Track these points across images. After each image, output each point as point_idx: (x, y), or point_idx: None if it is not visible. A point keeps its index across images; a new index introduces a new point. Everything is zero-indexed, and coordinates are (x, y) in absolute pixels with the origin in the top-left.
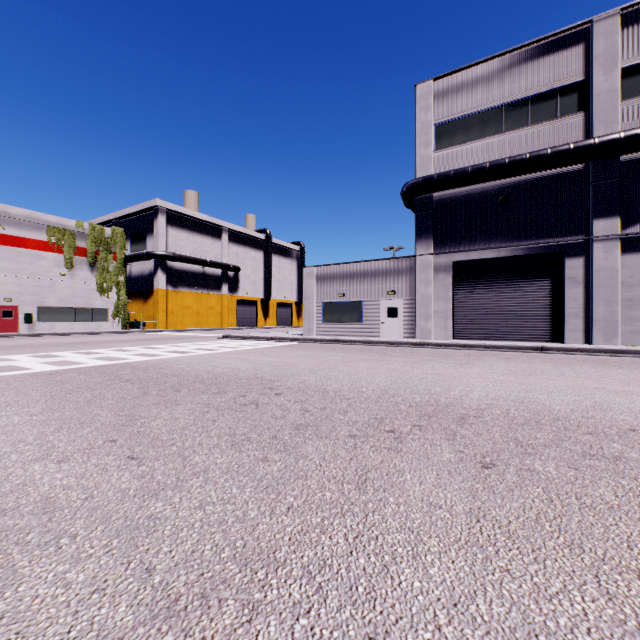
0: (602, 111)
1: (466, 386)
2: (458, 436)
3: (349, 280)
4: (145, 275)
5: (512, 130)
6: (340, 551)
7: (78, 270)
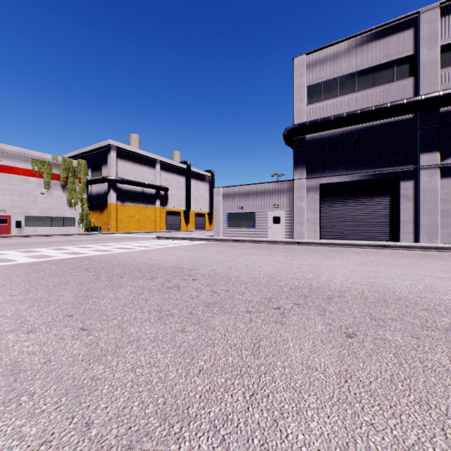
0: (426, 76)
1: (331, 273)
2: (327, 312)
3: (246, 197)
4: (101, 194)
5: (362, 90)
6: (239, 407)
7: (54, 190)
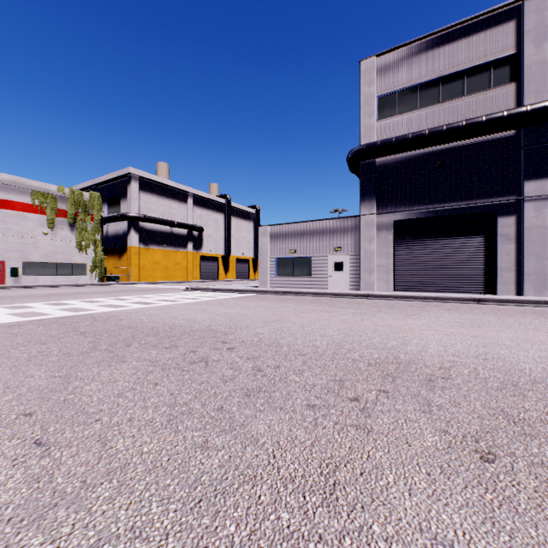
0: (533, 81)
1: (420, 339)
2: (434, 406)
3: (300, 238)
4: (120, 234)
5: (449, 100)
6: None
7: (59, 229)
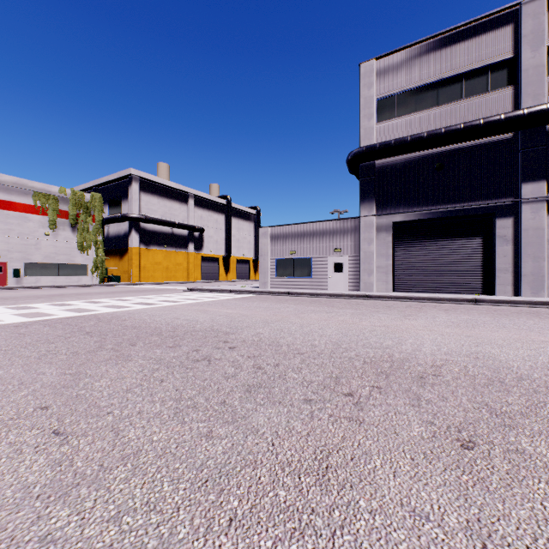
0: (530, 85)
1: (416, 339)
2: (423, 401)
3: (300, 239)
4: (121, 235)
5: (447, 103)
6: None
7: (61, 230)
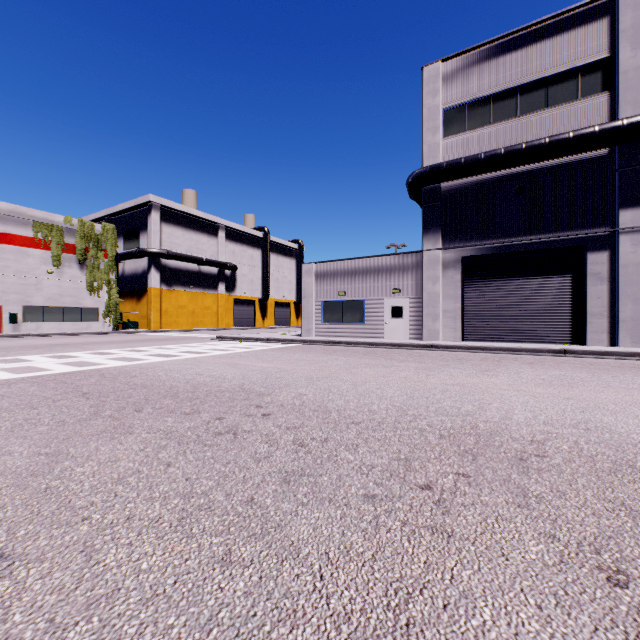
0: (630, 90)
1: (502, 402)
2: (532, 498)
3: (350, 277)
4: (138, 273)
5: (528, 113)
6: None
7: (66, 268)
